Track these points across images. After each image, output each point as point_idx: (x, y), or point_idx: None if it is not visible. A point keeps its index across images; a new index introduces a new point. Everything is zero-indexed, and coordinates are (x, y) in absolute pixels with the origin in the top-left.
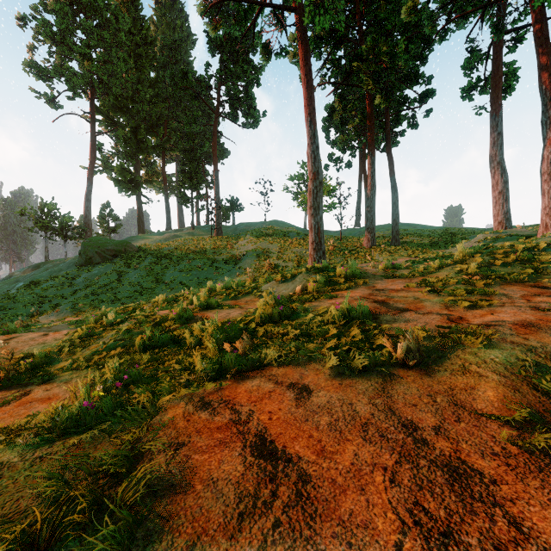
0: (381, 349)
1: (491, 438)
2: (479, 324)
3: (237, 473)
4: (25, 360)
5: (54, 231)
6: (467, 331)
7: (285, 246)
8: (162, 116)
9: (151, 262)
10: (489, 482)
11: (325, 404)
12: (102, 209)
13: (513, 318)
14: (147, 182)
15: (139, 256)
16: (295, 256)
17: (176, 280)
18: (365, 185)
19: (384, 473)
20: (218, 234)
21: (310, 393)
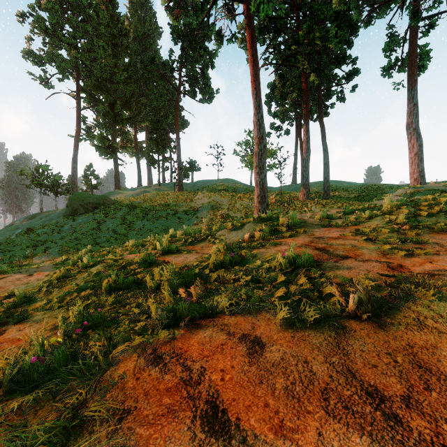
0: (329, 297)
1: None
2: (421, 272)
3: None
4: (7, 299)
5: (47, 187)
6: (414, 282)
7: (234, 199)
8: (134, 94)
9: (125, 212)
10: None
11: (279, 361)
12: (86, 170)
13: None
14: (122, 148)
15: (115, 207)
16: (243, 208)
17: (144, 227)
18: (301, 149)
19: None
20: (179, 190)
21: (262, 347)
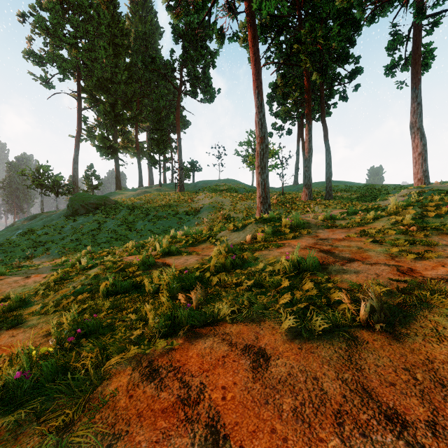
0: (338, 304)
1: None
2: (434, 277)
3: None
4: (2, 303)
5: (48, 188)
6: (428, 288)
7: (236, 200)
8: (135, 94)
9: (126, 213)
10: None
11: (286, 377)
12: (87, 170)
13: None
14: (123, 148)
15: (116, 208)
16: (245, 209)
17: (145, 228)
18: (303, 149)
19: None
20: (180, 190)
21: (267, 360)
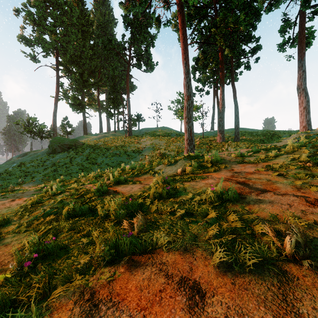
0: (261, 234)
1: None
2: None
3: None
4: None
5: (35, 133)
6: None
7: (169, 142)
8: (97, 66)
9: (90, 151)
10: None
11: None
12: (63, 121)
13: None
14: (89, 105)
15: (83, 148)
16: (175, 148)
17: (103, 162)
18: (217, 105)
19: None
20: (129, 135)
21: (203, 297)
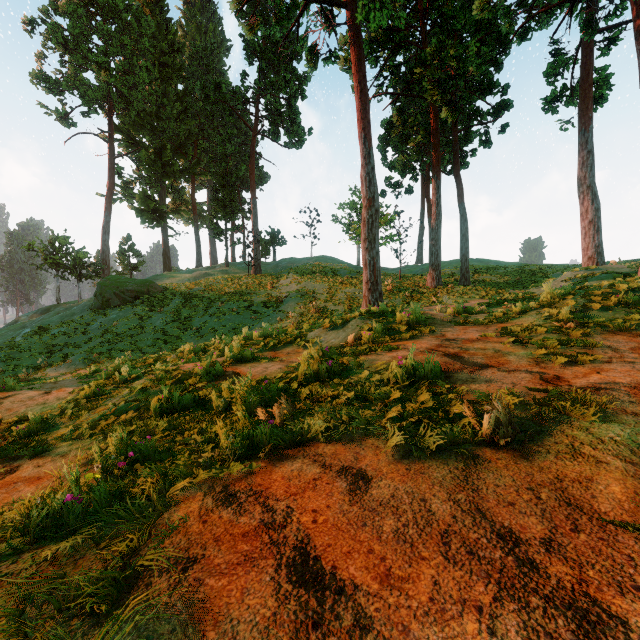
0: (459, 419)
1: (628, 561)
2: (583, 386)
3: (266, 612)
4: (17, 425)
5: (67, 268)
6: (571, 398)
7: (334, 286)
8: (191, 135)
9: (178, 304)
10: (639, 639)
11: (389, 499)
12: (122, 243)
13: (628, 380)
14: (174, 212)
15: (164, 297)
16: (347, 298)
17: (206, 326)
18: (429, 214)
19: (479, 617)
20: (256, 272)
21: (368, 482)
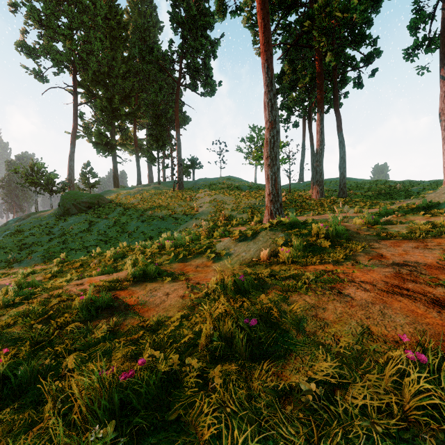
0: None
1: None
2: None
3: None
4: None
5: (42, 186)
6: None
7: (239, 198)
8: (133, 89)
9: (119, 213)
10: None
11: None
12: (84, 168)
13: None
14: (121, 145)
15: (110, 207)
16: (249, 208)
17: (138, 229)
18: (311, 143)
19: None
20: (179, 188)
21: None
